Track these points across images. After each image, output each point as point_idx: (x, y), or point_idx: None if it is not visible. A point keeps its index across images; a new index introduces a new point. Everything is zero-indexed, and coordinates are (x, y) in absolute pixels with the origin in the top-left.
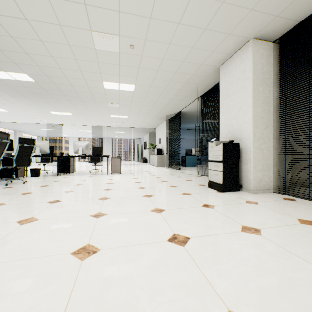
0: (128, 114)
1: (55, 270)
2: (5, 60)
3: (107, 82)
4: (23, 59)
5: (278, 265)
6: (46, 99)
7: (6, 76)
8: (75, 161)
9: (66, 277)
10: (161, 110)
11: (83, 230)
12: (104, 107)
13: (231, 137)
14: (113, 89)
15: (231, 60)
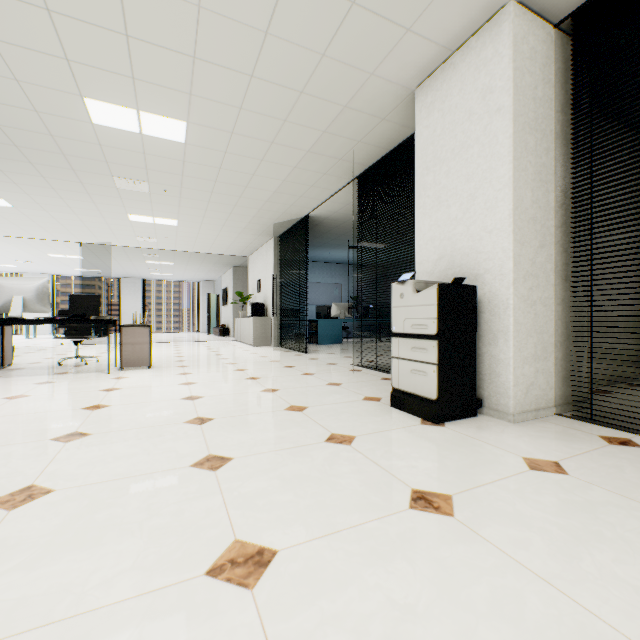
0: (179, 216)
1: None
2: None
3: (98, 101)
4: None
5: None
6: None
7: None
8: (10, 334)
9: None
10: (261, 209)
11: None
12: (104, 189)
13: (448, 272)
14: (123, 131)
15: (449, 68)
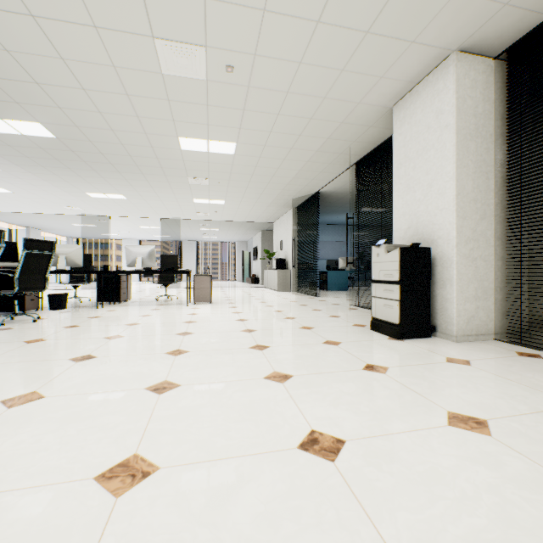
0: (226, 198)
1: (55, 524)
2: None
3: (186, 138)
4: (31, 95)
5: None
6: (77, 170)
7: (4, 127)
8: (130, 280)
9: None
10: (283, 190)
11: (129, 421)
12: (181, 184)
13: (414, 237)
14: (198, 152)
15: (415, 94)
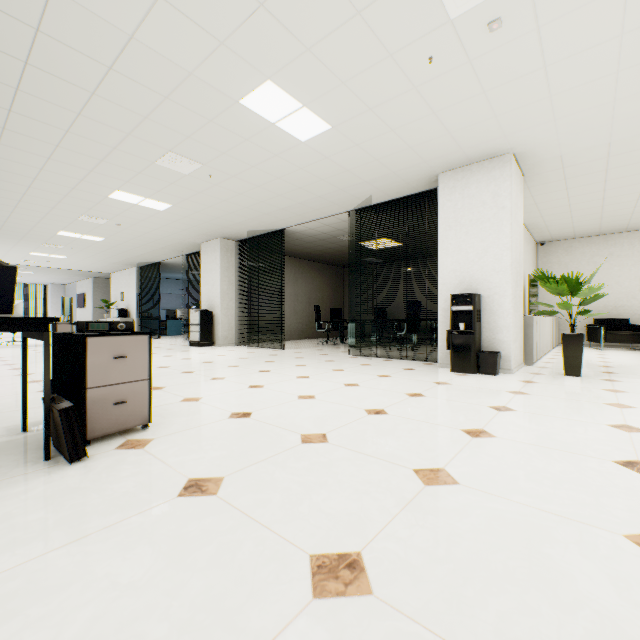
0: (71, 255)
1: None
2: None
3: (67, 232)
4: None
5: (204, 355)
6: None
7: None
8: None
9: None
10: (131, 258)
11: None
12: (31, 245)
13: (209, 305)
14: (70, 237)
15: (209, 244)
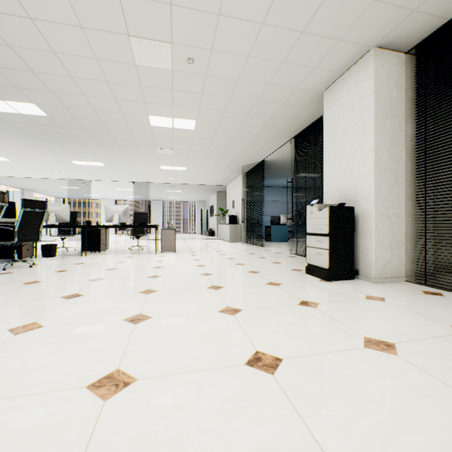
0: (187, 165)
1: (58, 419)
2: (2, 83)
3: (155, 116)
4: (28, 81)
5: (433, 412)
6: (65, 142)
7: (5, 107)
8: (108, 233)
9: (74, 433)
10: (234, 158)
11: (111, 344)
12: (150, 154)
13: (341, 198)
14: (164, 127)
15: (342, 81)
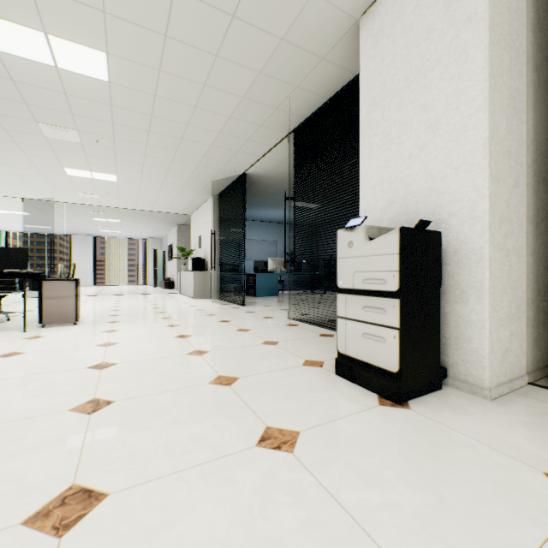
0: (117, 171)
1: None
2: None
3: None
4: None
5: None
6: None
7: None
8: None
9: None
10: (199, 165)
11: None
12: (32, 137)
13: (400, 218)
14: (35, 63)
15: None
